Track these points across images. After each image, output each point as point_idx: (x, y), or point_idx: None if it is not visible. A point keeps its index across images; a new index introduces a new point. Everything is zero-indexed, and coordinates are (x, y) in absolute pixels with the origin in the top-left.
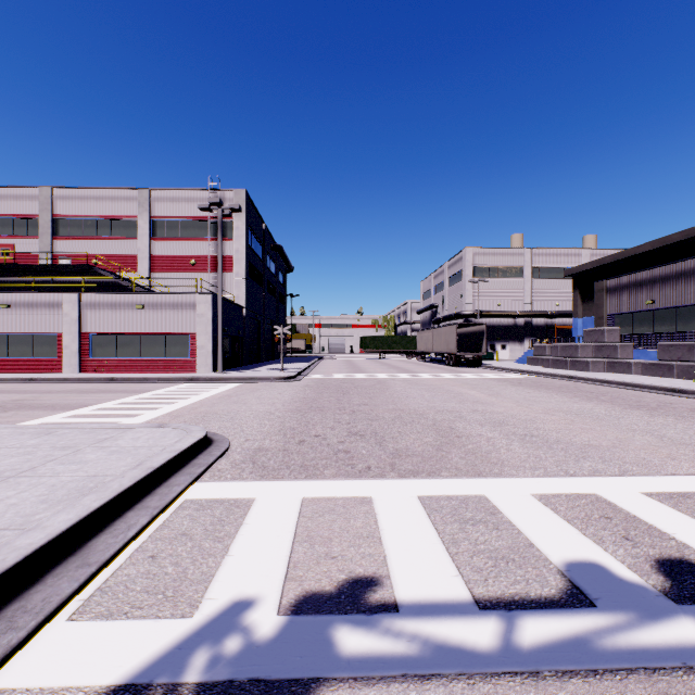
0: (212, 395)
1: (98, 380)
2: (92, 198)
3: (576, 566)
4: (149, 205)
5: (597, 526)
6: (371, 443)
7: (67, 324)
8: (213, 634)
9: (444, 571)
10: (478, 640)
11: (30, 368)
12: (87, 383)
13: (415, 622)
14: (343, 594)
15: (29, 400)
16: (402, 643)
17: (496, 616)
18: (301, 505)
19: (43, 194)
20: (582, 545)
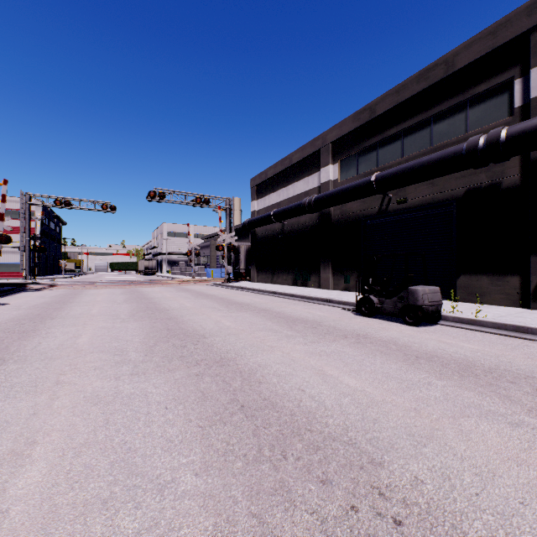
0: None
1: None
2: None
3: None
4: None
5: None
6: None
7: None
8: None
9: None
10: None
11: None
12: None
13: None
14: None
15: None
16: None
17: None
18: None
19: None
20: None
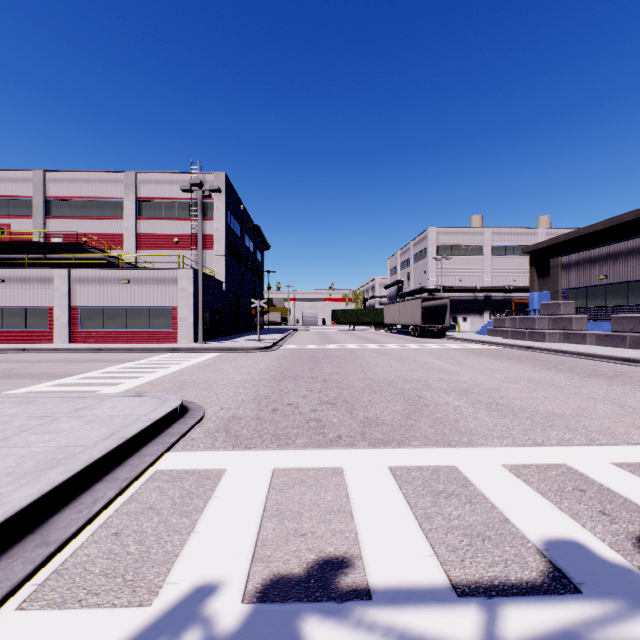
0: (191, 365)
1: (86, 350)
2: (82, 180)
3: (555, 544)
4: (135, 187)
5: (572, 499)
6: (342, 412)
7: (58, 297)
8: (171, 627)
9: (418, 551)
10: (458, 634)
11: (23, 339)
12: (75, 353)
13: (389, 612)
14: (313, 578)
15: (19, 369)
16: (376, 638)
17: (476, 604)
18: (271, 476)
19: (37, 177)
20: (559, 521)
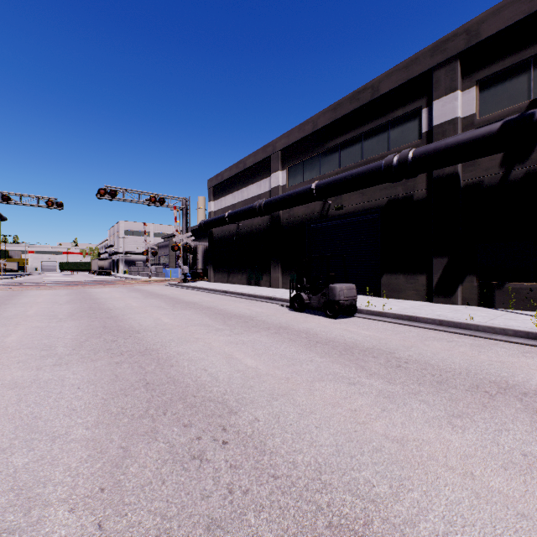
0: None
1: None
2: None
3: None
4: None
5: None
6: None
7: None
8: None
9: None
10: None
11: None
12: None
13: None
14: None
15: None
16: None
17: None
18: None
19: None
20: None
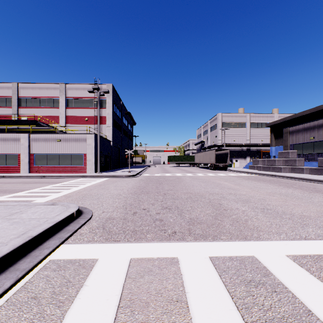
0: (91, 185)
1: (36, 177)
2: (37, 88)
3: None
4: (65, 91)
5: None
6: (175, 214)
7: (23, 149)
8: None
9: None
10: None
11: (5, 171)
12: (30, 178)
13: None
14: None
15: None
16: None
17: None
18: (128, 266)
19: (14, 86)
20: None
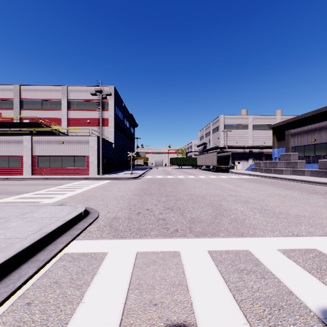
0: (95, 187)
1: (39, 179)
2: (39, 90)
3: None
4: (67, 94)
5: None
6: (177, 214)
7: (26, 151)
8: None
9: (236, 319)
10: None
11: (7, 173)
12: (34, 180)
13: None
14: None
15: (1, 189)
16: None
17: None
18: (135, 258)
19: (16, 88)
20: (326, 293)
